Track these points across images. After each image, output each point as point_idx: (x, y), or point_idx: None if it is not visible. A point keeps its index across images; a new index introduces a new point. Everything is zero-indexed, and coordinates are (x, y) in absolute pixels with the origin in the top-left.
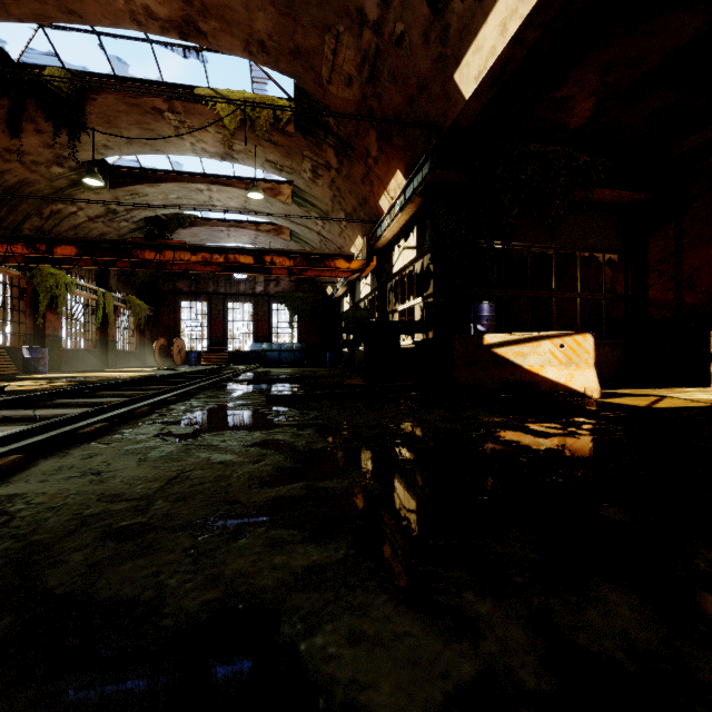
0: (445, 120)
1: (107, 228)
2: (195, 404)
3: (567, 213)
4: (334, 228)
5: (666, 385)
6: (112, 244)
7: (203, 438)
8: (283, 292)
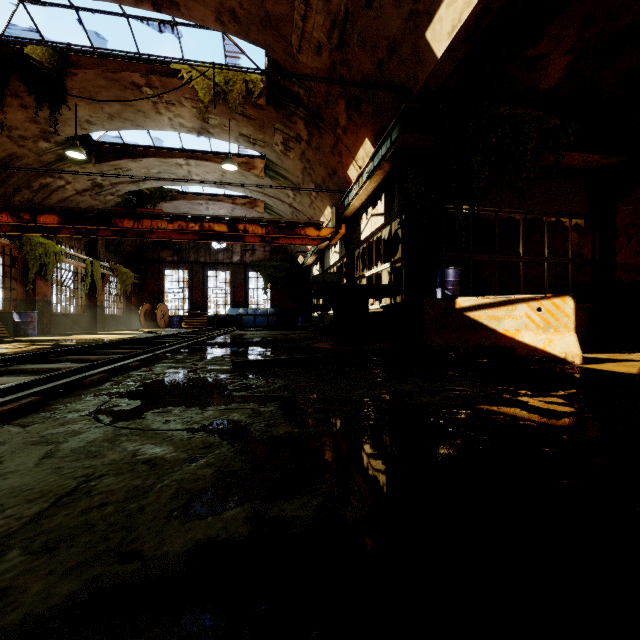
0: (415, 83)
1: (94, 201)
2: (157, 370)
3: (538, 176)
4: (304, 200)
5: (637, 349)
6: (93, 213)
7: (143, 418)
8: (258, 261)
